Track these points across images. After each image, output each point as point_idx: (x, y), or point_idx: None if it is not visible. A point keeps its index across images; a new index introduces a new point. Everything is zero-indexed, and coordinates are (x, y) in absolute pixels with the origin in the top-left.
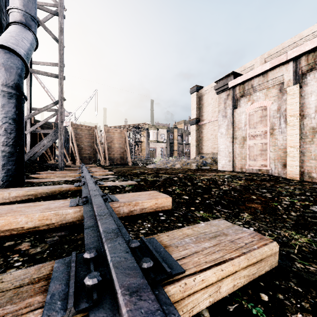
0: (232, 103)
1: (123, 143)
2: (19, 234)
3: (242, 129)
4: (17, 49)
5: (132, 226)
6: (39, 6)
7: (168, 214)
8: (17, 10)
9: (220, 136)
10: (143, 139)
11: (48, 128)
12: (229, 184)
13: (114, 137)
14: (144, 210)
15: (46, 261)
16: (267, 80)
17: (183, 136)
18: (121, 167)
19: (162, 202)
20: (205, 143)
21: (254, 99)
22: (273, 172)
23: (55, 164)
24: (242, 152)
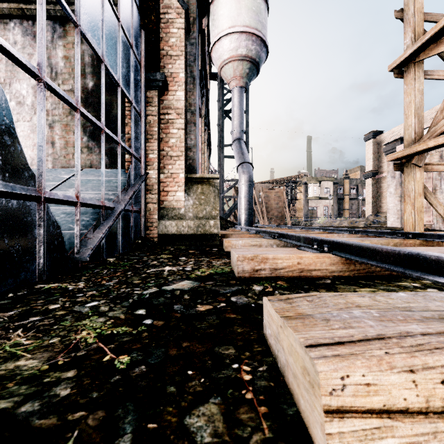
0: None
1: (281, 203)
2: None
3: None
4: (249, 160)
5: None
6: None
7: None
8: (237, 131)
9: (389, 196)
10: (300, 196)
11: None
12: None
13: (271, 197)
14: None
15: None
16: None
17: (359, 189)
18: None
19: None
20: (385, 200)
21: None
22: (435, 226)
23: (236, 222)
24: None
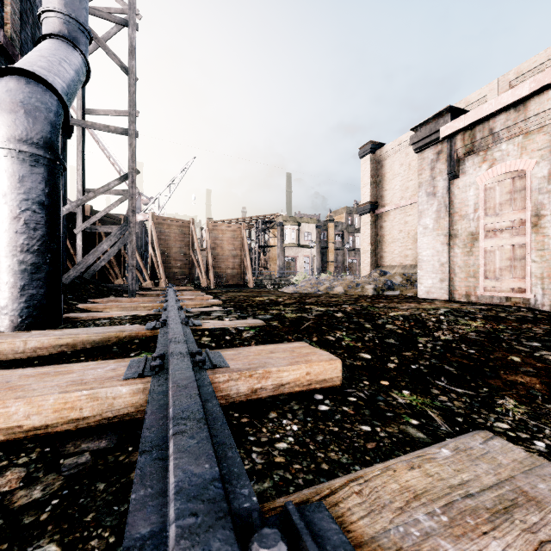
0: (448, 168)
1: (239, 249)
2: (11, 441)
3: (469, 217)
4: (49, 77)
5: (257, 429)
6: (96, 10)
7: (335, 397)
8: (54, 13)
9: (422, 233)
10: (274, 242)
11: (113, 223)
12: (451, 328)
13: (223, 238)
14: (283, 387)
15: (40, 539)
16: (525, 118)
17: (345, 236)
18: (235, 291)
19: (320, 371)
20: (388, 248)
21: (495, 157)
22: (538, 303)
23: (123, 286)
24: (470, 264)
